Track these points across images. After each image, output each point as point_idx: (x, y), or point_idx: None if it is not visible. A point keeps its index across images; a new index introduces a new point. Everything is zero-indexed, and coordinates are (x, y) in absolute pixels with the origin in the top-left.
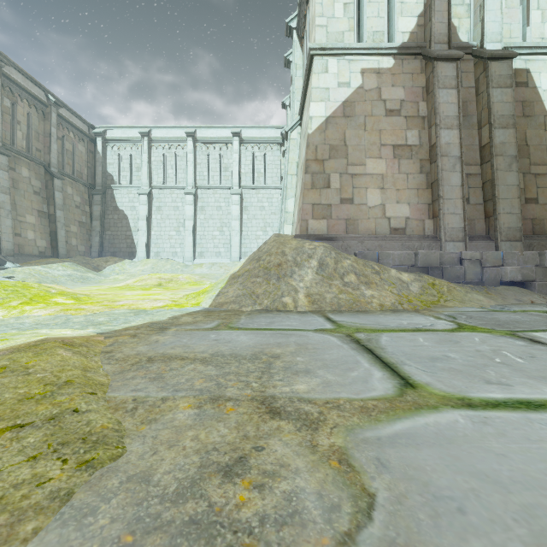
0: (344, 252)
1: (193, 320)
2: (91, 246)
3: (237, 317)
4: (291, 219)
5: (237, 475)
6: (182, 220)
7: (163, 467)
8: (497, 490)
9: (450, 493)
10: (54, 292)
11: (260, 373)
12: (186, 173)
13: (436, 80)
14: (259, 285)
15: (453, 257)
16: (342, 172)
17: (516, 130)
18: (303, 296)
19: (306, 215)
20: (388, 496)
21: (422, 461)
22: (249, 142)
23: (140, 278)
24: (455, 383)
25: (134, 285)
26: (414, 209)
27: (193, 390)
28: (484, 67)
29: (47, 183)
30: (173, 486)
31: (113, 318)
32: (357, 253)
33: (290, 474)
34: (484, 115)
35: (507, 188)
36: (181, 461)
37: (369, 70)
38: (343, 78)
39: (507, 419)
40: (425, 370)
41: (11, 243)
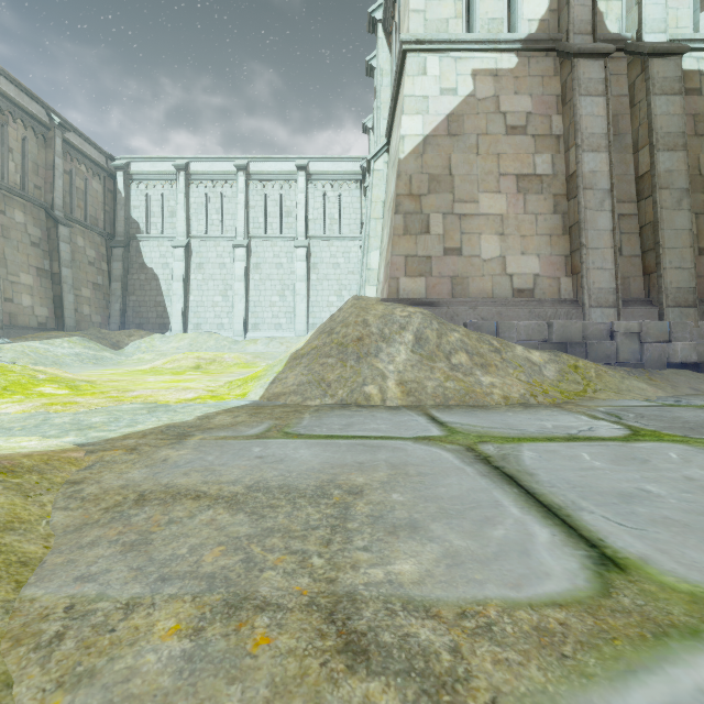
0: (449, 322)
1: (232, 420)
2: (110, 316)
3: (298, 416)
4: (374, 278)
5: None
6: (230, 281)
7: None
8: None
9: None
10: (42, 378)
11: (328, 530)
12: (236, 219)
13: (576, 84)
14: (331, 367)
15: (601, 329)
16: (446, 211)
17: (688, 153)
18: (394, 383)
19: (396, 271)
20: None
21: None
22: (320, 178)
23: (172, 358)
24: (695, 556)
25: (163, 368)
26: (546, 263)
27: (196, 577)
28: (642, 67)
29: (49, 231)
30: None
31: (114, 417)
32: (468, 323)
33: None
34: (642, 133)
35: (675, 233)
36: None
37: (483, 72)
38: (447, 82)
39: None
40: (622, 523)
41: None
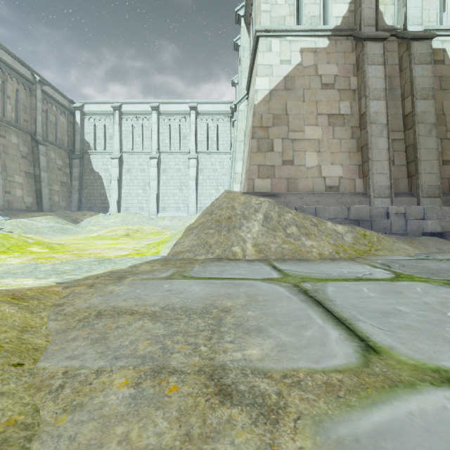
0: (285, 207)
1: (151, 268)
2: (71, 202)
3: (191, 265)
4: (239, 179)
5: None
6: (148, 180)
7: None
8: None
9: None
10: (31, 242)
11: (209, 331)
12: (151, 140)
13: (365, 58)
14: (211, 235)
15: (381, 211)
16: (284, 137)
17: (435, 101)
18: (251, 245)
19: (252, 175)
20: None
21: None
22: (204, 115)
23: (111, 229)
24: (420, 346)
25: (105, 235)
26: (347, 170)
27: (135, 357)
28: (407, 47)
29: (33, 149)
30: None
31: (78, 266)
32: (297, 208)
33: None
34: (407, 88)
35: (427, 151)
36: None
37: (307, 49)
38: (284, 56)
39: None
40: (381, 328)
41: (1, 199)
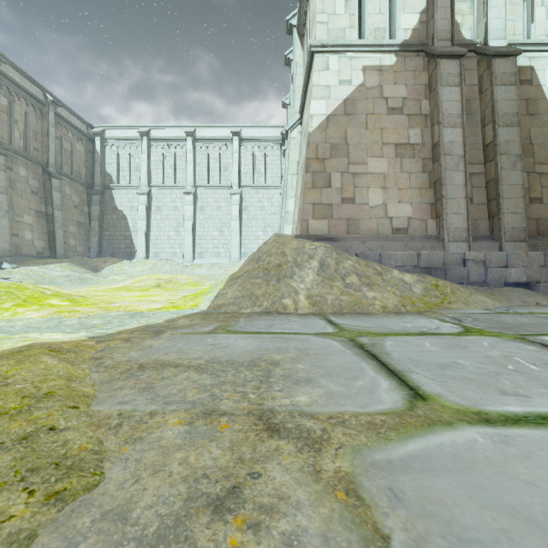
0: (345, 253)
1: (190, 322)
2: (90, 246)
3: (235, 320)
4: (291, 219)
5: (228, 511)
6: (181, 220)
7: (145, 500)
8: (532, 530)
9: (478, 535)
10: (49, 294)
11: (258, 382)
12: (186, 172)
13: (439, 78)
14: (258, 286)
15: (456, 258)
16: (343, 171)
17: (520, 128)
18: (304, 297)
19: (306, 215)
20: (405, 539)
21: (441, 491)
22: (249, 141)
23: (139, 278)
24: (469, 394)
25: (132, 286)
26: (417, 209)
27: (185, 402)
28: (487, 65)
29: (45, 183)
30: (154, 525)
31: (107, 321)
32: (359, 253)
33: (290, 509)
34: (487, 113)
35: (511, 187)
36: (166, 492)
37: (371, 67)
38: (344, 75)
39: (530, 437)
40: (434, 379)
41: (8, 243)
